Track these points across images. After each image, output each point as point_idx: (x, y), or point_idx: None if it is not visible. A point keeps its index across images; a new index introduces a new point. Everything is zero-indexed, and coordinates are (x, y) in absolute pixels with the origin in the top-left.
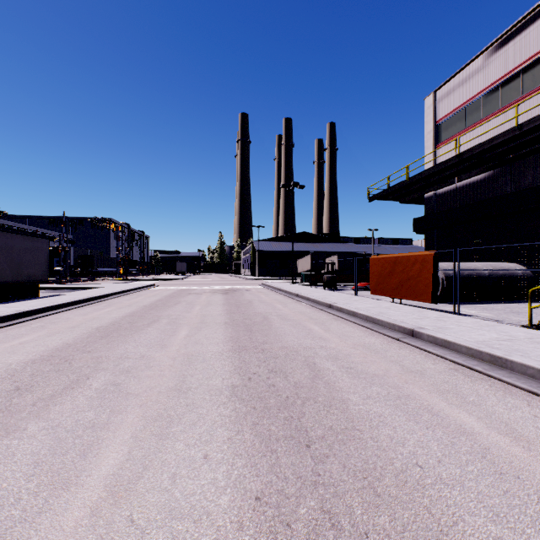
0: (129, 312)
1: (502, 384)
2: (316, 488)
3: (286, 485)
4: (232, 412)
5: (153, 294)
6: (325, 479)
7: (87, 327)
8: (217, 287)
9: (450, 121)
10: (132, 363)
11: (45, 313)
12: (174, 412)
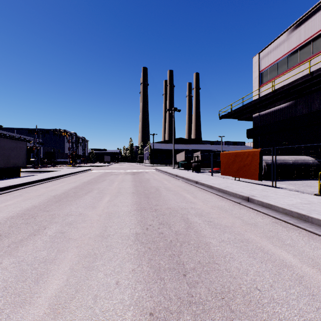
0: (74, 186)
1: (306, 232)
2: (191, 306)
3: (170, 304)
4: (135, 251)
5: (90, 174)
6: (196, 299)
7: (48, 195)
8: (128, 170)
9: (268, 71)
10: (74, 218)
11: (23, 186)
12: (98, 251)
